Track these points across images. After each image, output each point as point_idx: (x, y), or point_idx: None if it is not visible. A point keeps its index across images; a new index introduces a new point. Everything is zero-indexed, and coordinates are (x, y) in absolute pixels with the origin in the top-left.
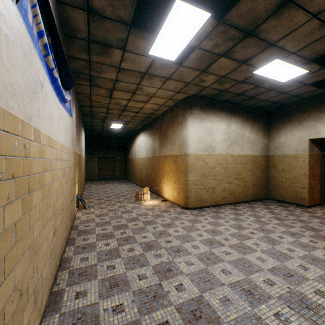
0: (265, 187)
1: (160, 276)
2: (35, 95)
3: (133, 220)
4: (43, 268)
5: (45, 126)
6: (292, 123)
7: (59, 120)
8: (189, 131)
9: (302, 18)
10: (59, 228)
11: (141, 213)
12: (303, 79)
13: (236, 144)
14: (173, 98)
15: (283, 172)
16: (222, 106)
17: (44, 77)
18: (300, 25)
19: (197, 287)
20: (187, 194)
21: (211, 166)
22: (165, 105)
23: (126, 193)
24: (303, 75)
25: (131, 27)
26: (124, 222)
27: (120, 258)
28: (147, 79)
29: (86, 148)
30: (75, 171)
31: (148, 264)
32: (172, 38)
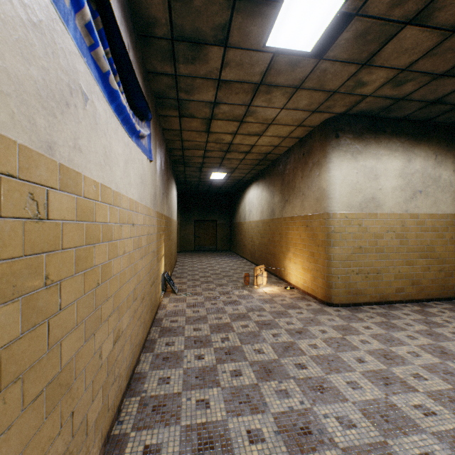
0: None
1: (289, 442)
2: (66, 109)
3: (241, 318)
4: (89, 406)
5: (93, 167)
6: None
7: (126, 163)
8: (332, 176)
9: None
10: (127, 329)
11: (253, 307)
12: None
13: (424, 195)
14: (304, 124)
15: None
16: (394, 128)
17: (92, 86)
18: None
19: None
20: (330, 281)
21: (374, 234)
22: (290, 138)
23: (231, 273)
24: None
25: None
26: (226, 320)
27: (217, 388)
28: (262, 94)
29: (179, 208)
30: (159, 240)
31: (265, 410)
32: (309, 4)
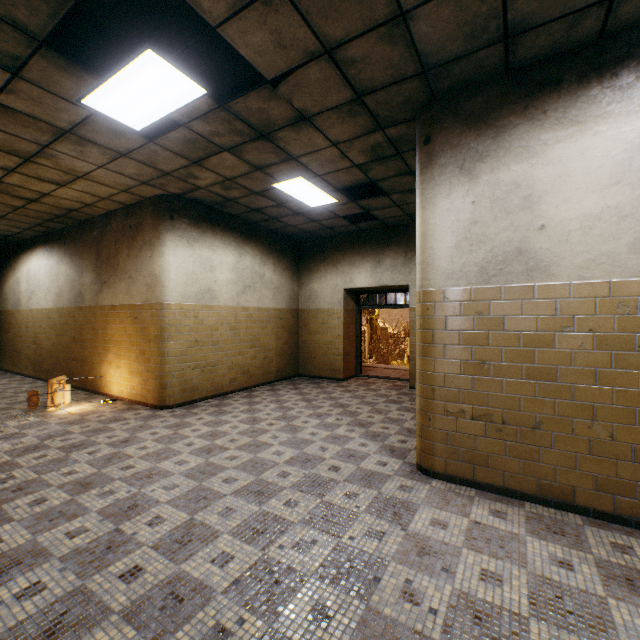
0: (295, 357)
1: (117, 519)
2: None
3: (32, 450)
4: None
5: None
6: (327, 265)
7: None
8: (167, 261)
9: (322, 142)
10: None
11: (51, 433)
12: (335, 210)
13: (253, 290)
14: (133, 191)
15: (316, 334)
16: (229, 223)
17: None
18: (322, 148)
19: (185, 511)
20: (164, 381)
21: (211, 326)
22: (112, 200)
23: None
24: (334, 204)
25: (44, 45)
26: (3, 459)
27: (11, 523)
28: (70, 142)
29: None
30: None
31: (86, 512)
32: (138, 97)
